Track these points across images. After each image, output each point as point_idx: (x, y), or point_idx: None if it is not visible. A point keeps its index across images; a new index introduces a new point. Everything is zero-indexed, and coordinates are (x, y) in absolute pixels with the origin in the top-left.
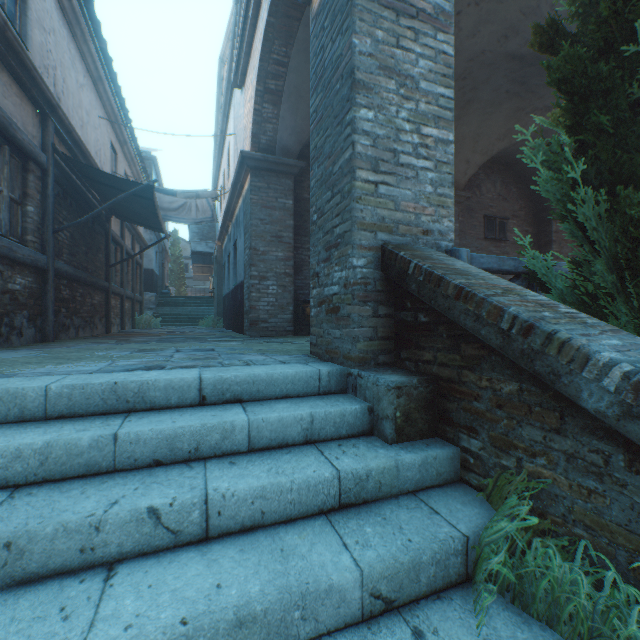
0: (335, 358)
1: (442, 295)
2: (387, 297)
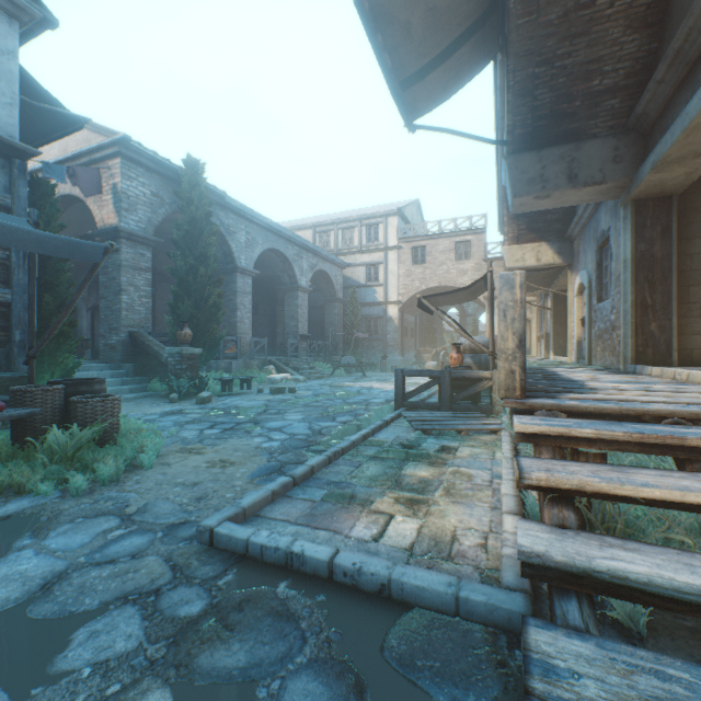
0: (114, 362)
1: (145, 346)
2: (132, 345)
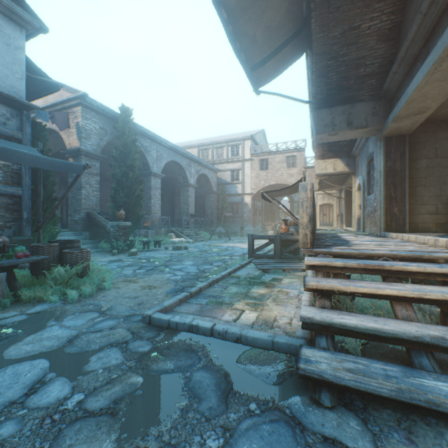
0: (77, 230)
1: (96, 221)
2: (88, 220)
